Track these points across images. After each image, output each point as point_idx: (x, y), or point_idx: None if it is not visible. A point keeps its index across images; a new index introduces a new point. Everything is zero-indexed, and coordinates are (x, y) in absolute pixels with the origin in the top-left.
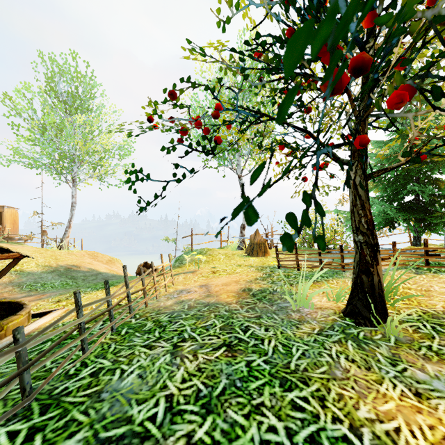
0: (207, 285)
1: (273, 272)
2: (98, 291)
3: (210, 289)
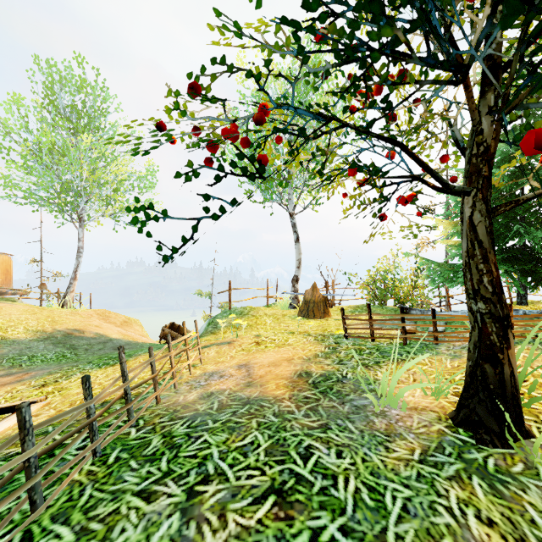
0: (248, 365)
1: (339, 345)
2: (100, 370)
3: (252, 372)
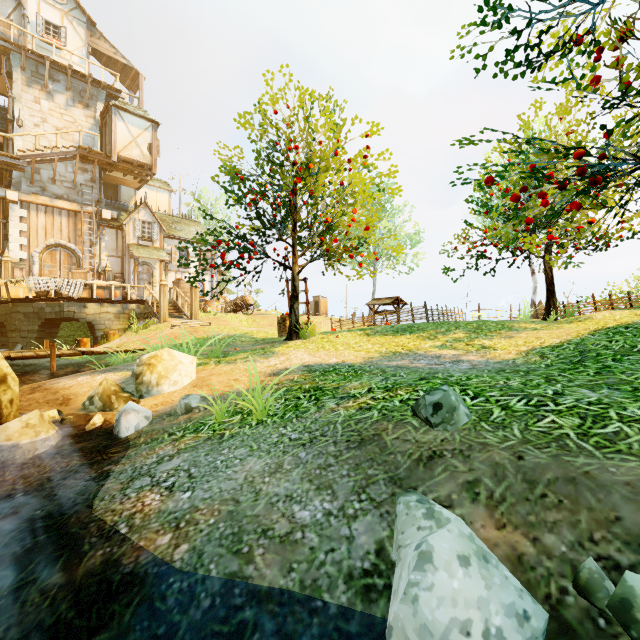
0: None
1: None
2: None
3: None
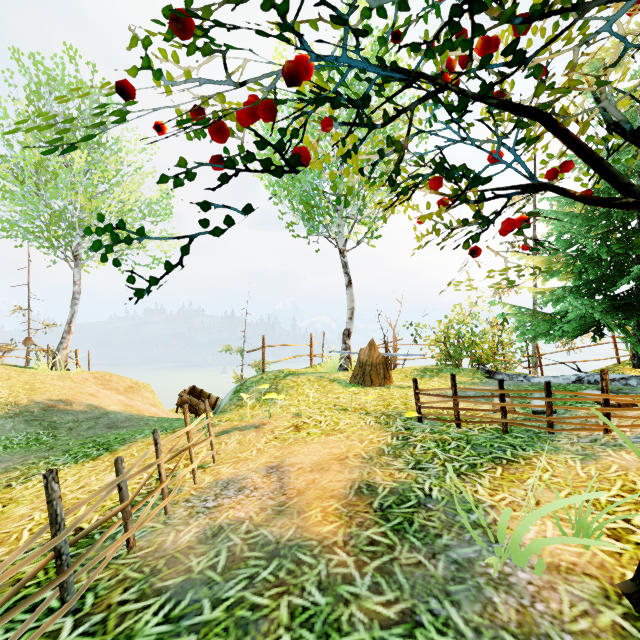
0: (281, 467)
1: (411, 433)
2: (74, 467)
3: (286, 482)
